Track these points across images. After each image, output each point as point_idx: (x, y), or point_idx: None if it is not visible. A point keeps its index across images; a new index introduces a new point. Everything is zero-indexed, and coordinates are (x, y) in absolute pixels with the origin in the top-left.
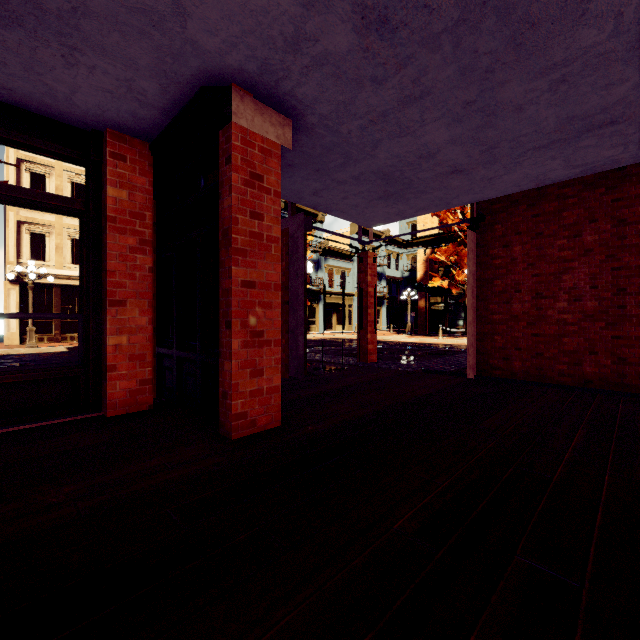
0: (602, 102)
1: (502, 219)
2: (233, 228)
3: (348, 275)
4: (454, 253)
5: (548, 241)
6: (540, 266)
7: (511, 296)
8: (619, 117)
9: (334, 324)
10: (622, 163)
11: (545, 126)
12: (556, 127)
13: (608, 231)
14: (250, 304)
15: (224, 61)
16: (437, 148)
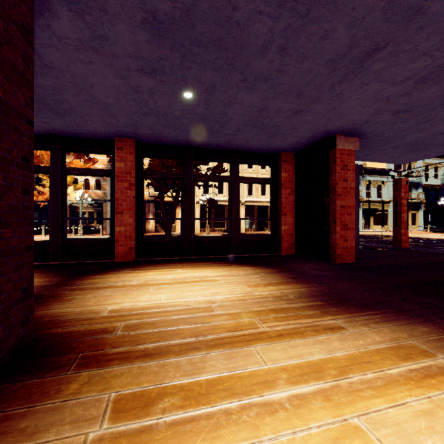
0: None
1: None
2: (337, 187)
3: (384, 187)
4: None
5: None
6: None
7: None
8: None
9: (371, 224)
10: None
11: None
12: None
13: None
14: (343, 214)
15: (335, 131)
16: None
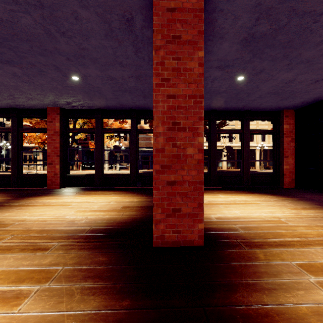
0: None
1: None
2: None
3: None
4: None
5: None
6: None
7: None
8: None
9: None
10: None
11: None
12: None
13: None
14: None
15: None
16: None
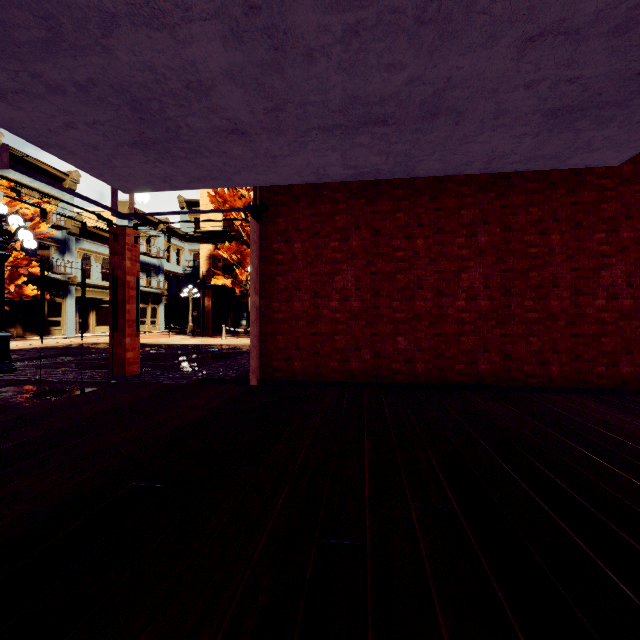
0: (382, 89)
1: (284, 213)
2: None
3: None
4: (237, 252)
5: (324, 242)
6: (317, 265)
7: (292, 294)
8: (390, 117)
9: (92, 325)
10: (382, 175)
11: (332, 99)
12: (341, 105)
13: (368, 239)
14: None
15: None
16: (211, 79)
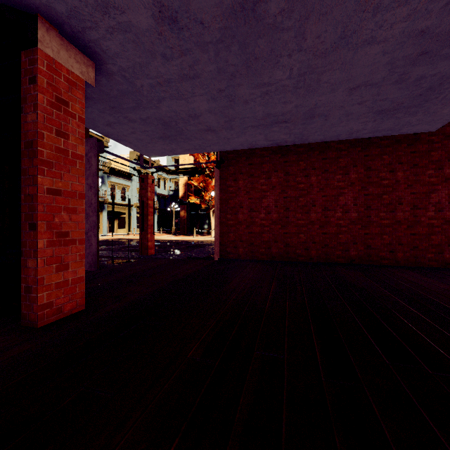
0: (282, 110)
1: (233, 164)
2: (38, 141)
3: (128, 190)
4: (203, 181)
5: (256, 179)
6: (252, 193)
7: (238, 210)
8: (288, 119)
9: (116, 228)
10: (288, 143)
11: (258, 115)
12: (262, 117)
13: (282, 177)
14: (56, 209)
15: None
16: (200, 113)
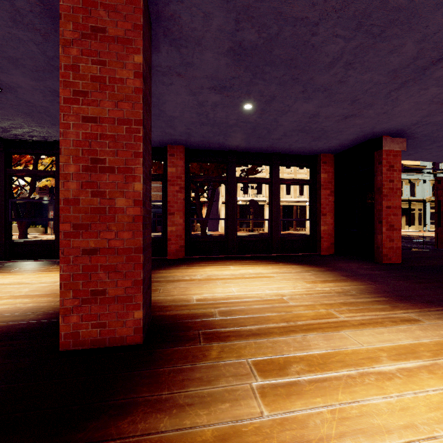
0: None
1: None
2: (382, 187)
3: (417, 185)
4: None
5: None
6: None
7: None
8: None
9: (403, 224)
10: None
11: None
12: None
13: None
14: (389, 214)
15: (382, 132)
16: None
